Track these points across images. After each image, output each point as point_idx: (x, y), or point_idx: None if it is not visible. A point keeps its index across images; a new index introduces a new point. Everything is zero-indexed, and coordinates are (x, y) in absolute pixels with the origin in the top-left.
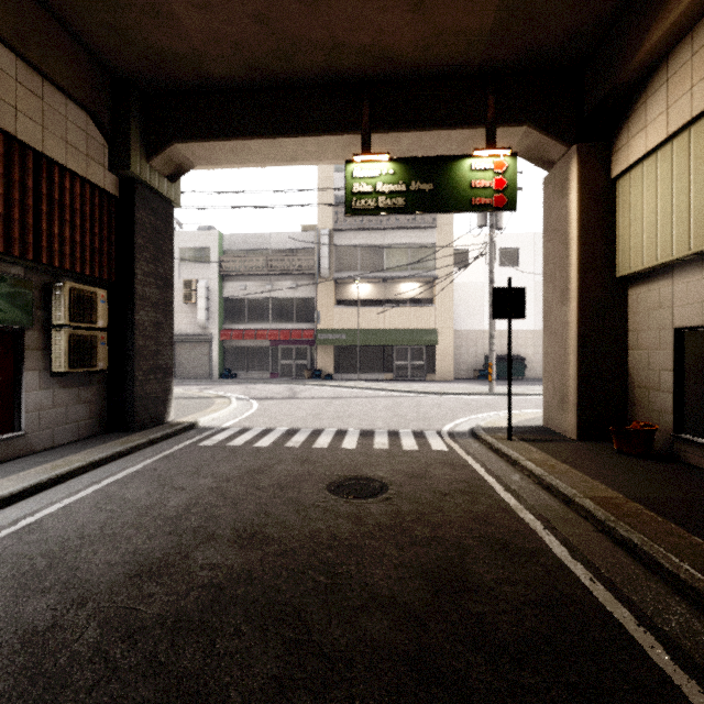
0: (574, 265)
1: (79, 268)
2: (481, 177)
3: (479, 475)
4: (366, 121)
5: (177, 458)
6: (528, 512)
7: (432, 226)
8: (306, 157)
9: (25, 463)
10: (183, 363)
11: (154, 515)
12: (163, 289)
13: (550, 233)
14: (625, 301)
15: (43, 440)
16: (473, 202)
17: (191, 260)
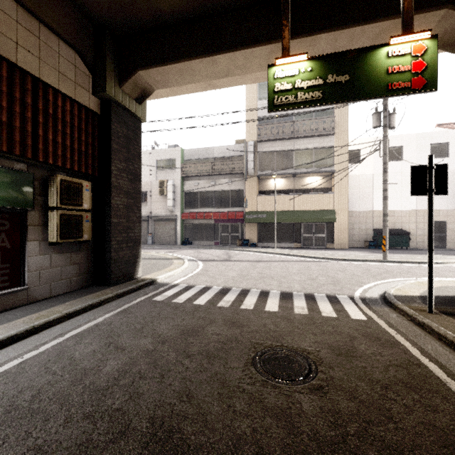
0: None
1: (69, 166)
2: (398, 62)
3: (415, 358)
4: (286, 29)
5: (132, 312)
6: None
7: (331, 133)
8: (236, 72)
9: (23, 311)
10: (159, 234)
11: (85, 384)
12: (133, 182)
13: None
14: None
15: (42, 292)
16: (390, 87)
17: (164, 167)
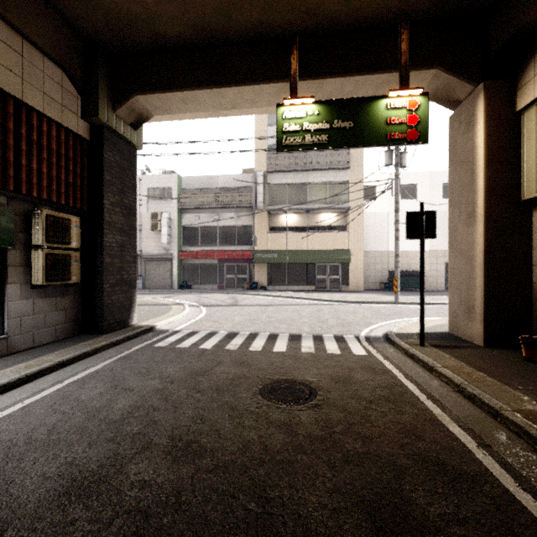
0: (481, 190)
1: (55, 199)
2: (395, 115)
3: (399, 381)
4: (295, 70)
5: (133, 358)
6: (456, 424)
7: (346, 167)
8: (243, 105)
9: (5, 362)
10: (151, 277)
11: (100, 418)
12: (127, 217)
13: (456, 164)
14: (529, 222)
15: (24, 342)
16: (389, 137)
17: (157, 197)
